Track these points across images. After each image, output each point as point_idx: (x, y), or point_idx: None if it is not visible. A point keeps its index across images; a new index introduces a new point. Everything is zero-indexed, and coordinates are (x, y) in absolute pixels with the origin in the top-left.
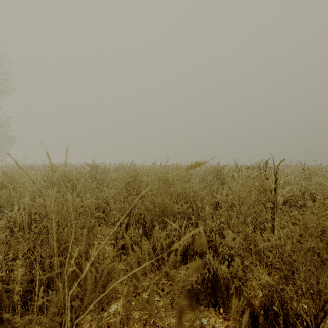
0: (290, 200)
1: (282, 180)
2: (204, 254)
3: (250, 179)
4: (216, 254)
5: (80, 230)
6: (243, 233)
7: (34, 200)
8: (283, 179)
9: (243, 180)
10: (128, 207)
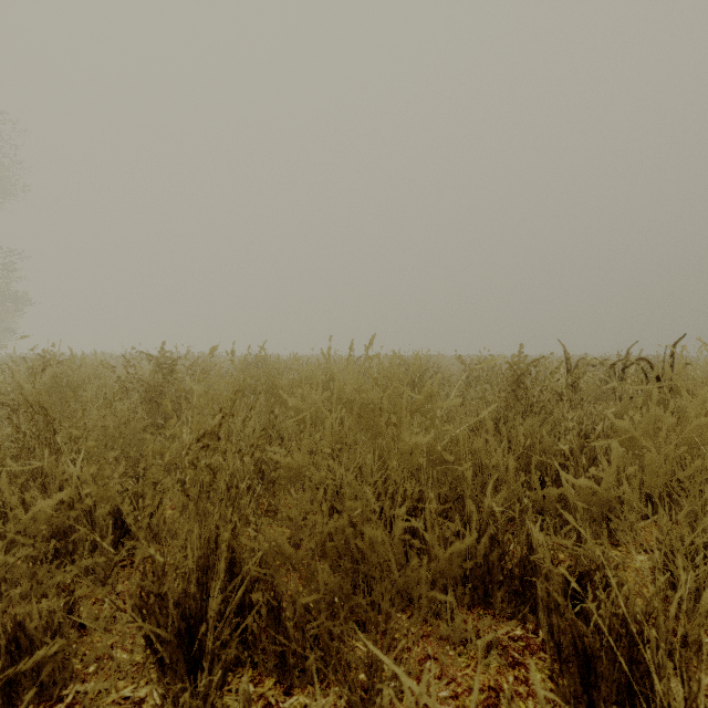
0: None
1: None
2: None
3: None
4: None
5: None
6: None
7: None
8: None
9: (697, 422)
10: (207, 540)
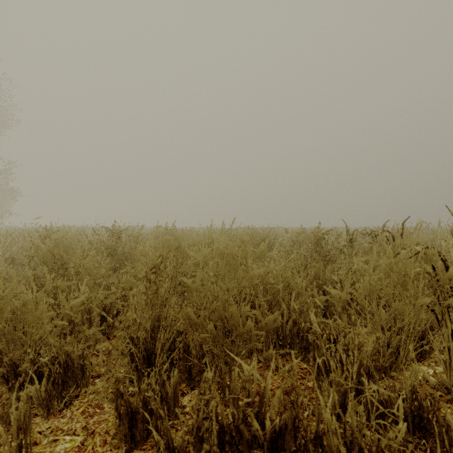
0: None
1: None
2: None
3: (399, 259)
4: None
5: None
6: (406, 388)
7: None
8: None
9: (387, 261)
10: (154, 317)
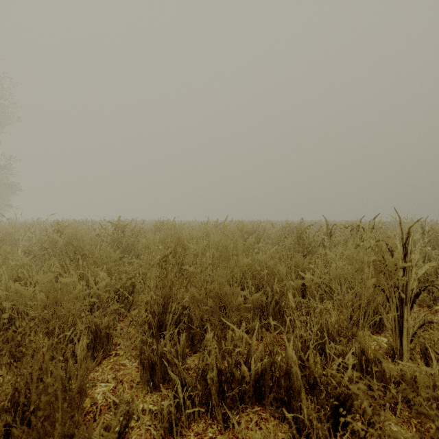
0: (430, 287)
1: (416, 252)
2: (296, 397)
3: (360, 250)
4: (315, 391)
5: (61, 359)
6: (356, 345)
7: (18, 281)
8: (419, 252)
9: (349, 252)
10: (164, 296)
